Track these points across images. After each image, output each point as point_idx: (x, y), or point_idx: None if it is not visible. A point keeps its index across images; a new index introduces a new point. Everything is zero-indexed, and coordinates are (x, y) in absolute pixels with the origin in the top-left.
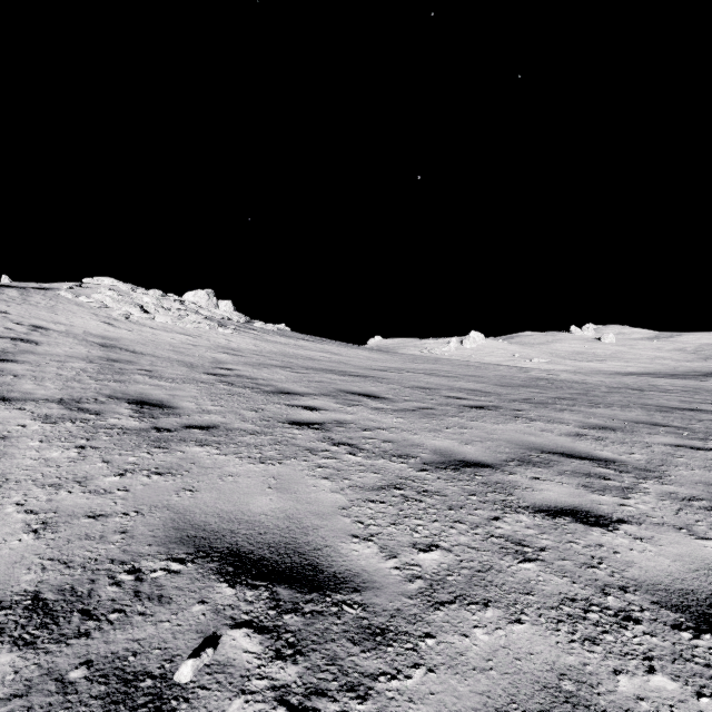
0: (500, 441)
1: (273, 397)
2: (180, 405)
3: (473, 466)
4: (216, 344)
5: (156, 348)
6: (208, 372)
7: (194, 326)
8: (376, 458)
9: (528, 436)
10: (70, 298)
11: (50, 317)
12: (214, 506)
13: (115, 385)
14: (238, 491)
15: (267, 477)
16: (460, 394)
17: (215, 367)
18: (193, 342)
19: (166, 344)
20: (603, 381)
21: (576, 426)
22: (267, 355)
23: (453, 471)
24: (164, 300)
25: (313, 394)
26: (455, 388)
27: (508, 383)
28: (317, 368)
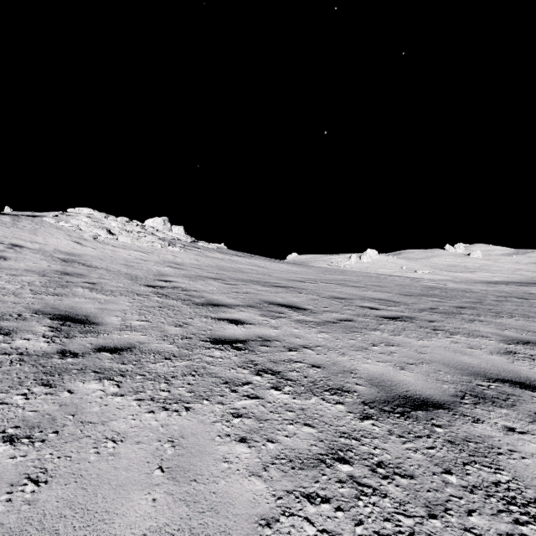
0: (434, 363)
1: (201, 310)
2: (105, 320)
3: (423, 407)
4: (164, 259)
5: (111, 263)
6: (148, 284)
7: (148, 245)
8: (306, 396)
9: (461, 355)
10: (53, 223)
11: (30, 237)
12: (52, 529)
13: (50, 299)
14: (110, 479)
15: (163, 442)
16: (372, 304)
17: (156, 279)
18: (145, 257)
19: (121, 259)
20: (486, 289)
21: (499, 341)
22: (205, 268)
23: (403, 417)
24: (127, 225)
25: (239, 305)
26: (366, 298)
27: (409, 292)
28: (246, 280)
